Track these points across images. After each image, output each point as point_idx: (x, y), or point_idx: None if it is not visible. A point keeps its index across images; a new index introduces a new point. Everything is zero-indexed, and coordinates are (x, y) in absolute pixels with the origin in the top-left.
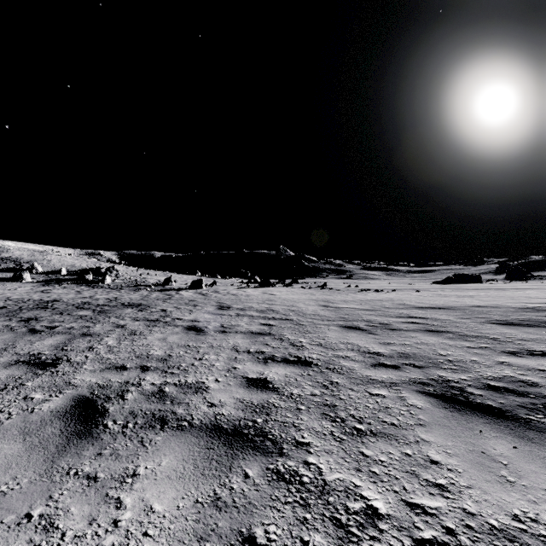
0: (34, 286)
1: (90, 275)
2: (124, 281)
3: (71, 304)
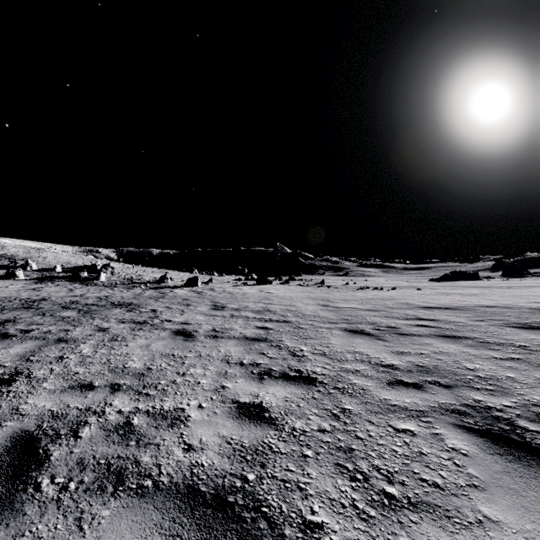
0: (27, 283)
1: (85, 273)
2: (120, 279)
3: (57, 304)
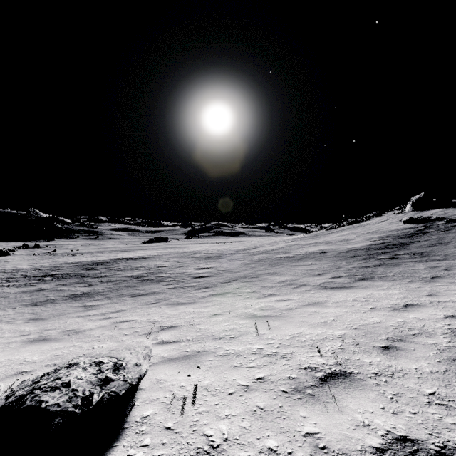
0: None
1: None
2: None
3: None
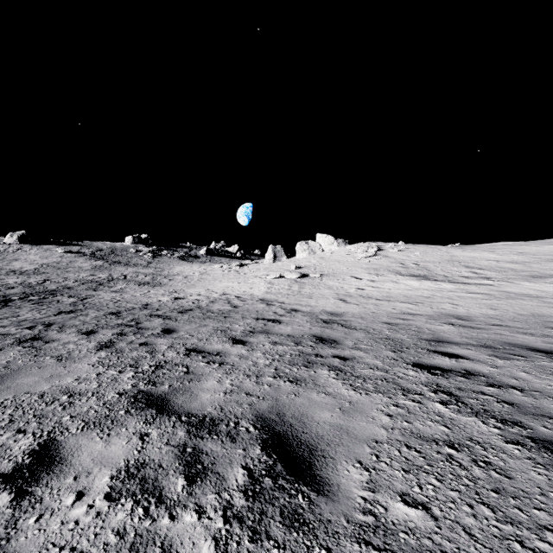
0: None
1: None
2: None
3: None
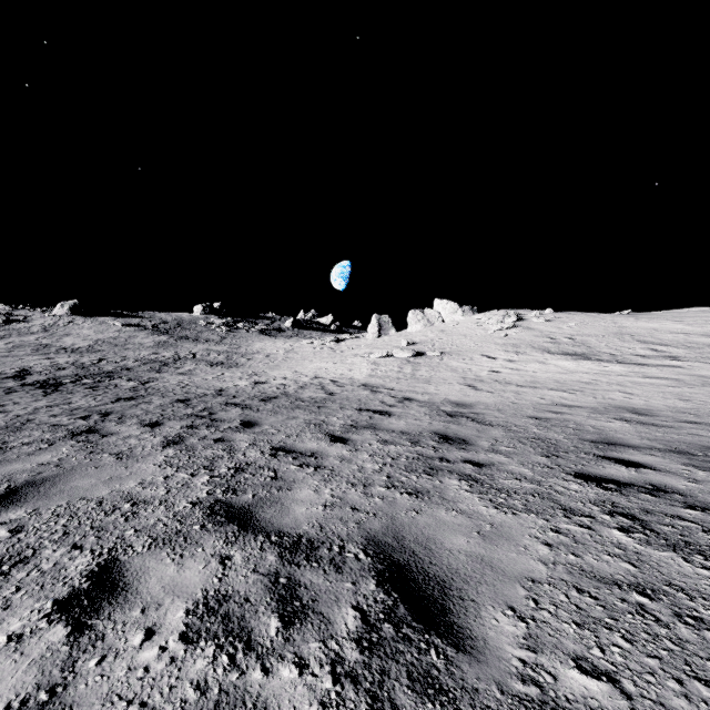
0: None
1: None
2: None
3: None
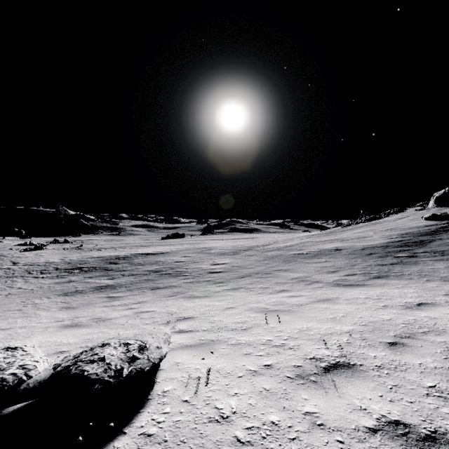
0: None
1: None
2: None
3: None
